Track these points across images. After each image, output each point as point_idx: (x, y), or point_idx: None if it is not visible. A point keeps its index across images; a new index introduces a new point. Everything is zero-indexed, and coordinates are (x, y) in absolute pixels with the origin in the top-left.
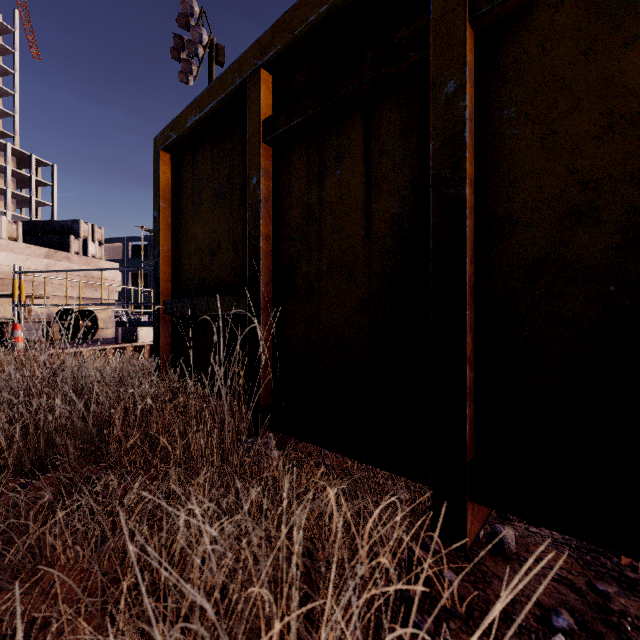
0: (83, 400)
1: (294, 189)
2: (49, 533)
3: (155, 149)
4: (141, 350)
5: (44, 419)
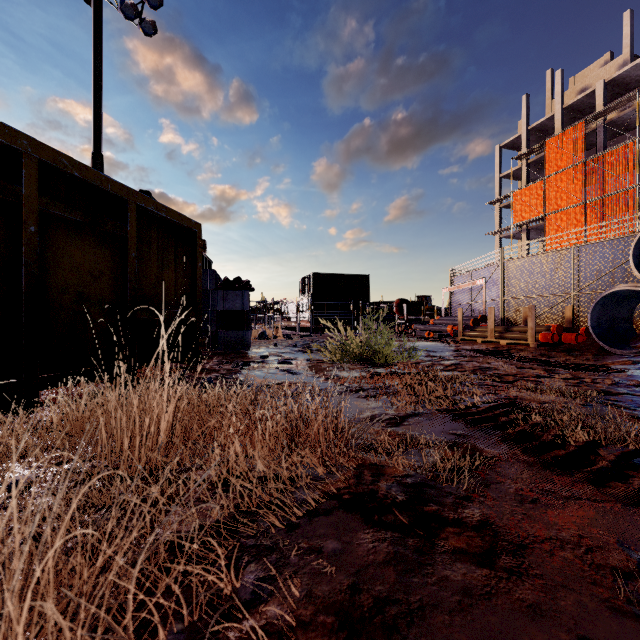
0: None
1: None
2: None
3: None
4: None
5: None
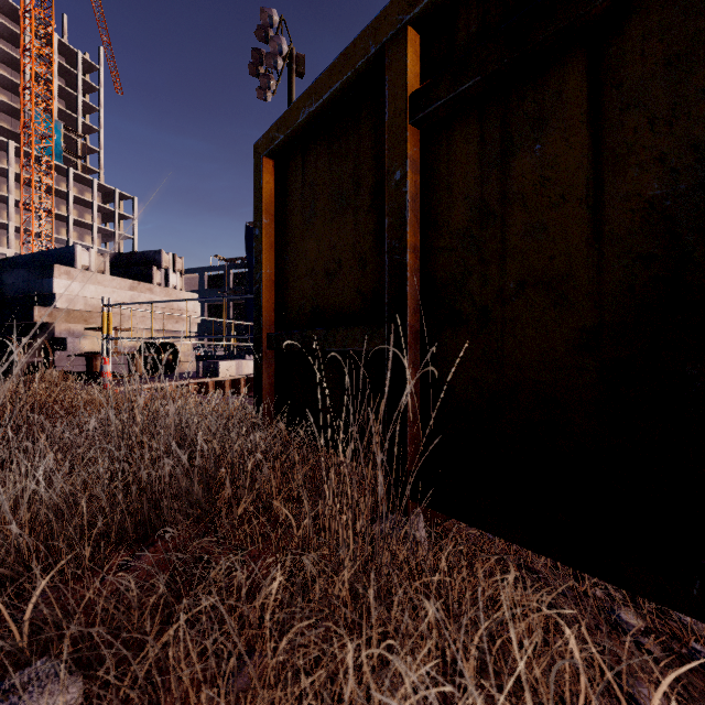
0: (187, 453)
1: (457, 181)
2: (168, 646)
3: (256, 156)
4: (222, 385)
5: (146, 475)
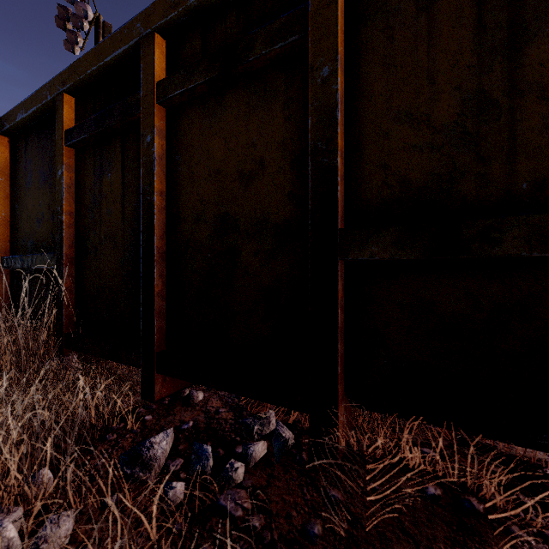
0: None
1: (87, 181)
2: None
3: None
4: None
5: None
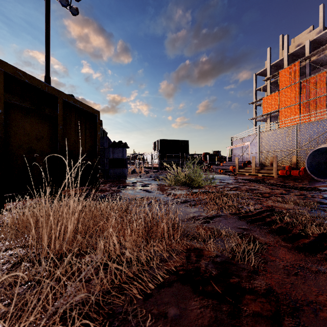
0: None
1: None
2: None
3: None
4: None
5: None
